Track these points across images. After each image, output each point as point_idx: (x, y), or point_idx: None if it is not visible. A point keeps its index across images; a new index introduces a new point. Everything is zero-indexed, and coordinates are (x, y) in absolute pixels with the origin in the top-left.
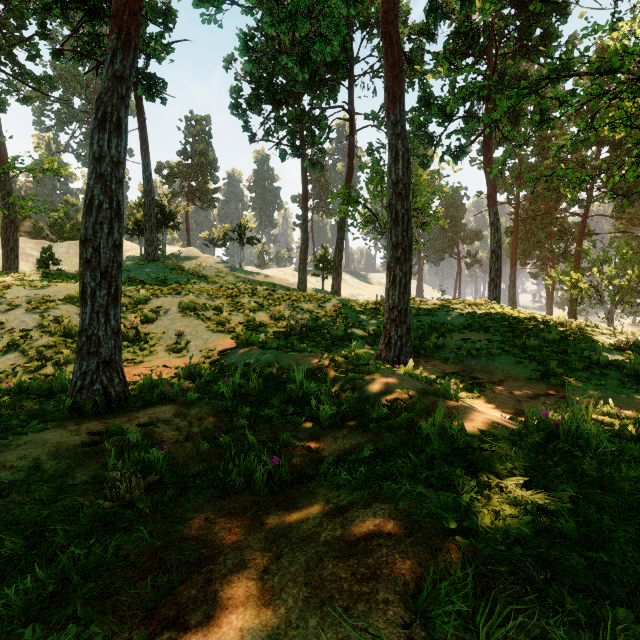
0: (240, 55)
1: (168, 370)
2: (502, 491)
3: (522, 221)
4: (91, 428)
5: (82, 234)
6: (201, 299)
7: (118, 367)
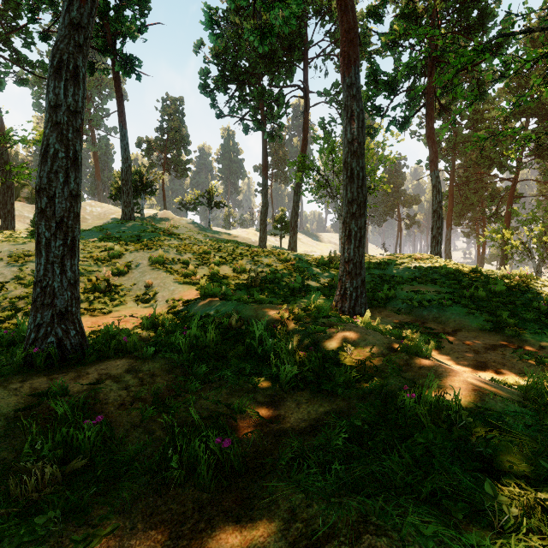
0: (205, 28)
1: (134, 320)
2: (541, 507)
3: (456, 186)
4: (35, 386)
5: (37, 183)
6: (170, 254)
7: (75, 319)
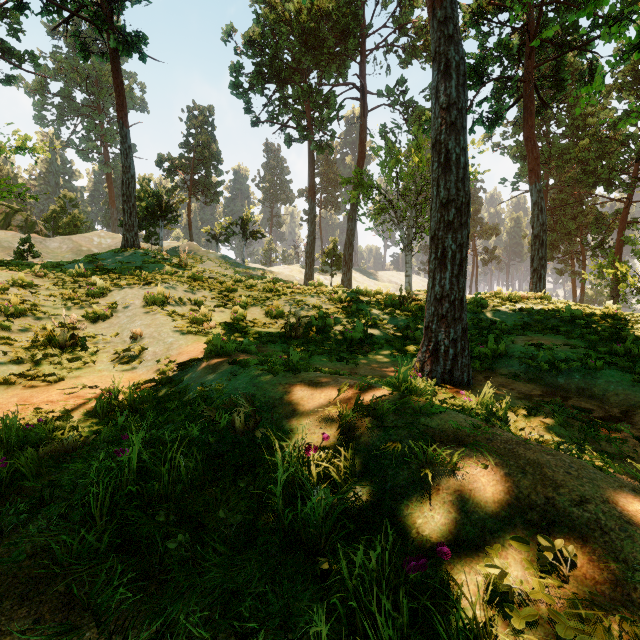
0: None
1: (96, 393)
2: None
3: (549, 211)
4: None
5: None
6: (177, 291)
7: None
